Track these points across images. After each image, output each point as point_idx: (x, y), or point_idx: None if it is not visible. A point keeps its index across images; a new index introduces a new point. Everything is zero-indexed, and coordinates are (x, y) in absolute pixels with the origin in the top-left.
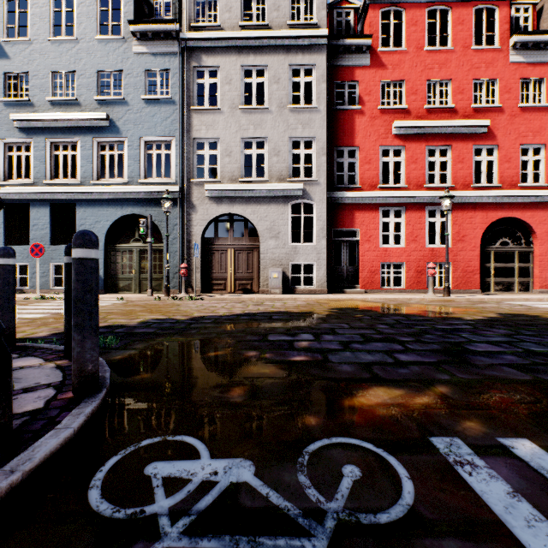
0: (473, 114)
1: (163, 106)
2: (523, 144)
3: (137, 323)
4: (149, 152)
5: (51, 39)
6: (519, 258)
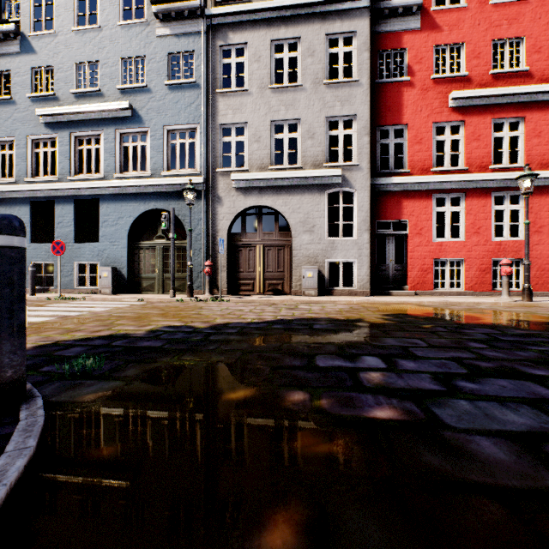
0: None
1: (186, 91)
2: None
3: (145, 332)
4: (172, 142)
5: (75, 30)
6: None
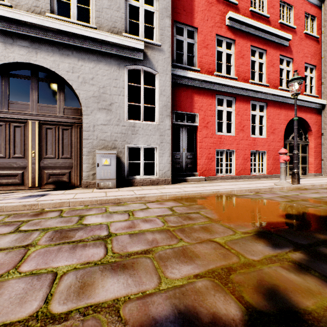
0: (279, 28)
1: None
2: (306, 62)
3: None
4: None
5: None
6: (301, 149)
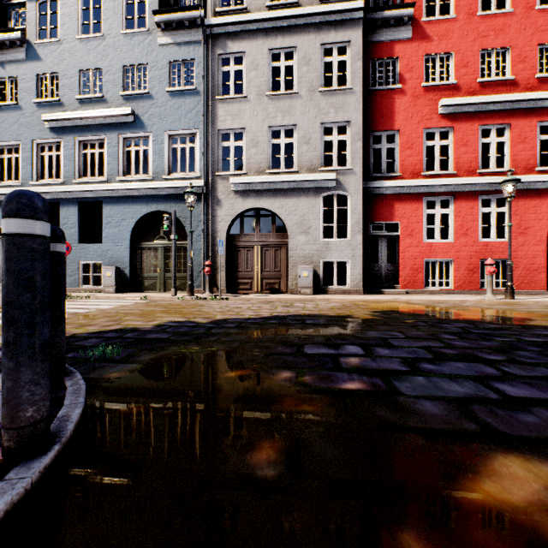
0: (537, 85)
1: (187, 98)
2: None
3: (152, 326)
4: (173, 147)
5: (80, 38)
6: None
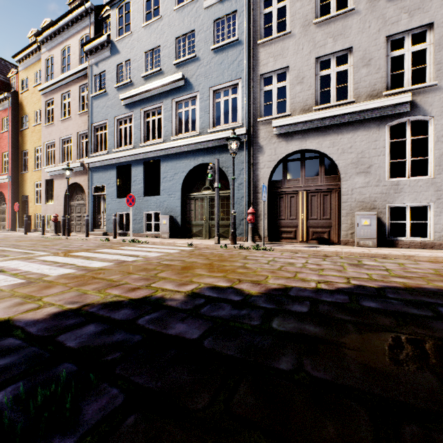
0: None
1: (229, 50)
2: None
3: (183, 296)
4: (217, 101)
5: (144, 25)
6: None
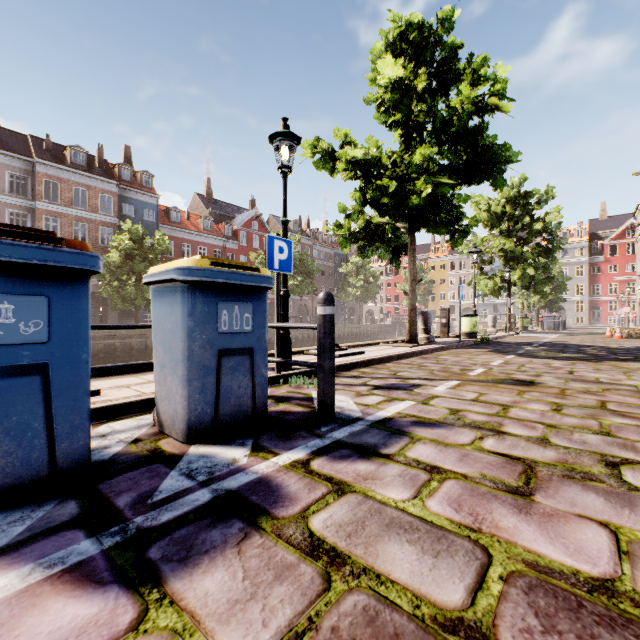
0: None
1: None
2: None
3: None
4: None
5: None
6: None
